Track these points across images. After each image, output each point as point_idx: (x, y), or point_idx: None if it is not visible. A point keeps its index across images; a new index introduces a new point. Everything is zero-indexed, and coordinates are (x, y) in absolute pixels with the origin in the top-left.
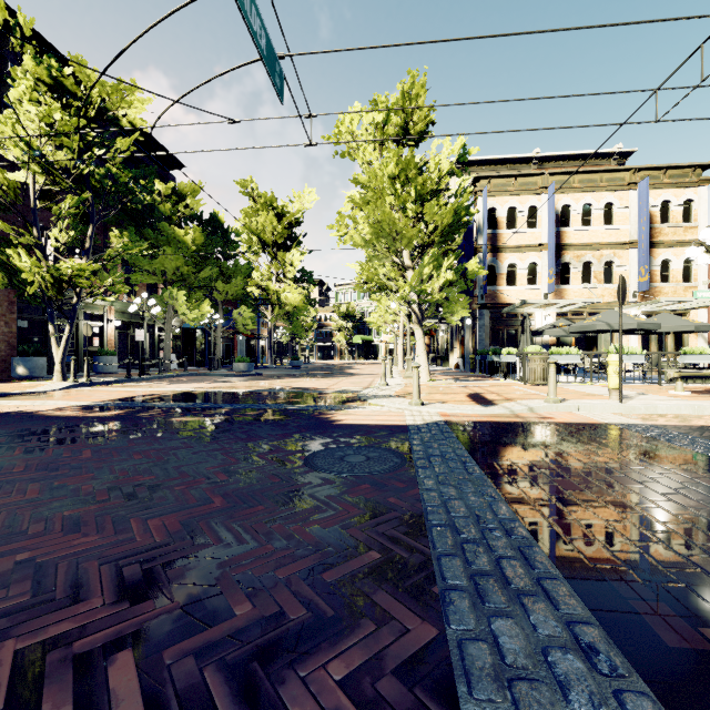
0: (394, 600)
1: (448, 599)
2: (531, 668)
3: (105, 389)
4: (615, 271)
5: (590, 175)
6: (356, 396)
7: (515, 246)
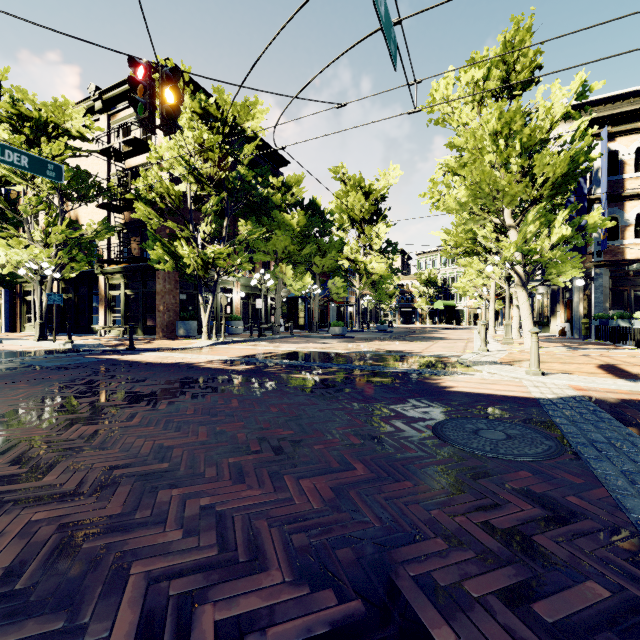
0: None
1: None
2: None
3: (237, 347)
4: None
5: None
6: (456, 361)
7: None
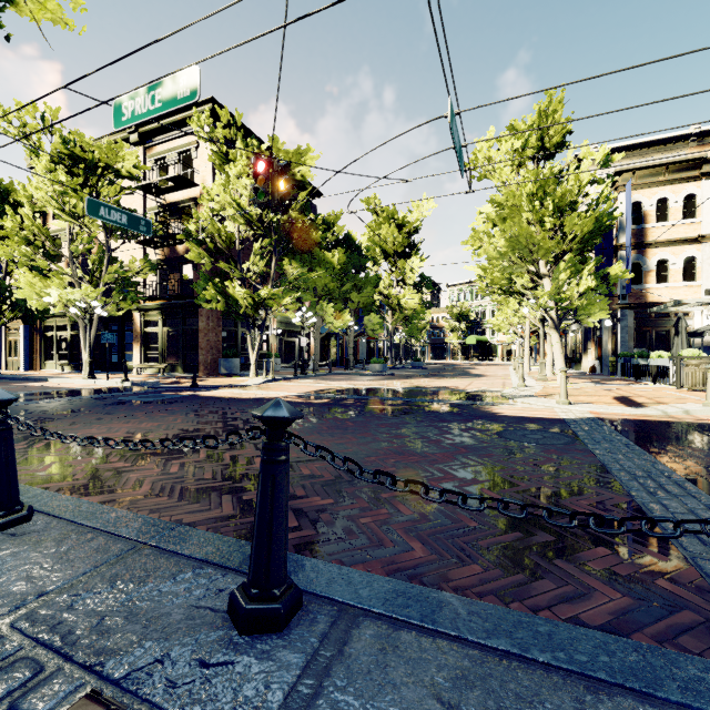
0: (601, 490)
1: (633, 492)
2: (683, 512)
3: (291, 384)
4: None
5: None
6: (499, 395)
7: (666, 240)
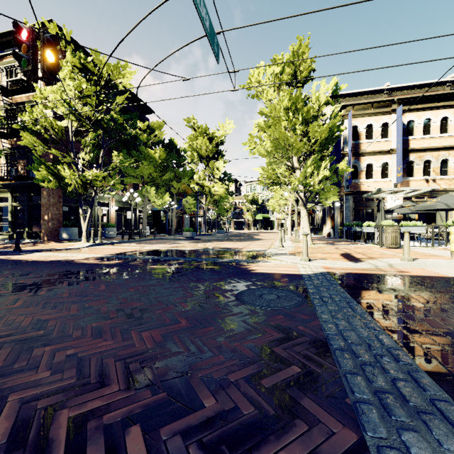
0: (317, 406)
1: (360, 410)
2: None
3: (110, 247)
4: (449, 166)
5: (430, 98)
6: (263, 254)
7: (372, 151)
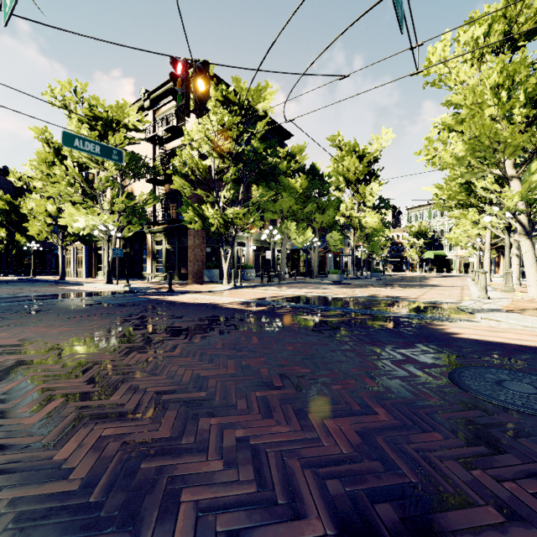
0: None
1: None
2: None
3: (251, 291)
4: None
5: None
6: (456, 308)
7: None
